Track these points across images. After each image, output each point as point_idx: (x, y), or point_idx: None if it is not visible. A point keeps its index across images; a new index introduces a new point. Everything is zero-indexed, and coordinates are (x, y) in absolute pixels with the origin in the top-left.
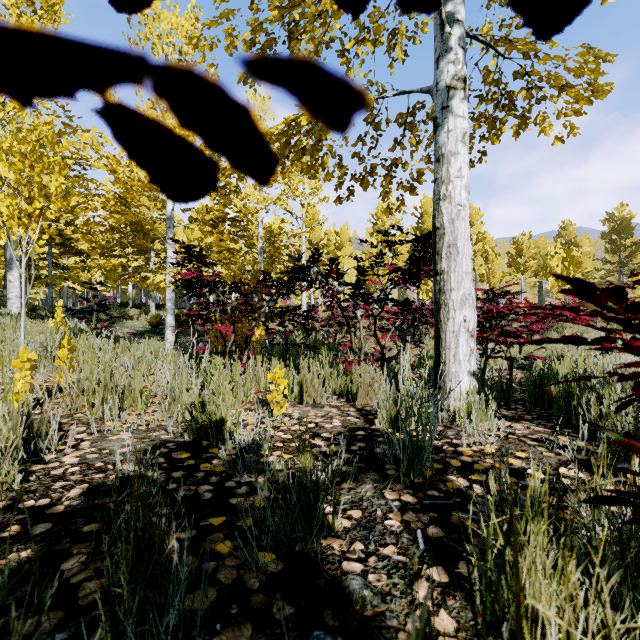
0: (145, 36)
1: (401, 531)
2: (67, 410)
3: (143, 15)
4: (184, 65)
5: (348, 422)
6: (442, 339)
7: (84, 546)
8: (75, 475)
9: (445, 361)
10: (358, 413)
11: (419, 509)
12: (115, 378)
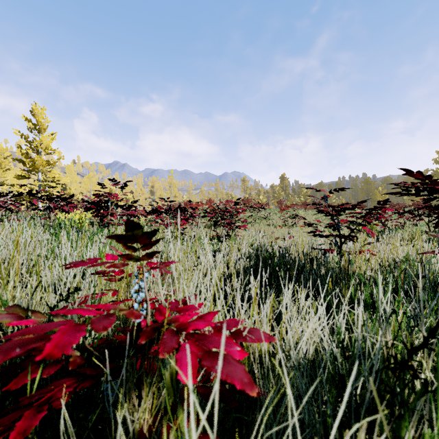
0: None
1: None
2: None
3: None
4: None
5: None
6: None
7: None
8: None
9: None
10: None
11: None
12: None
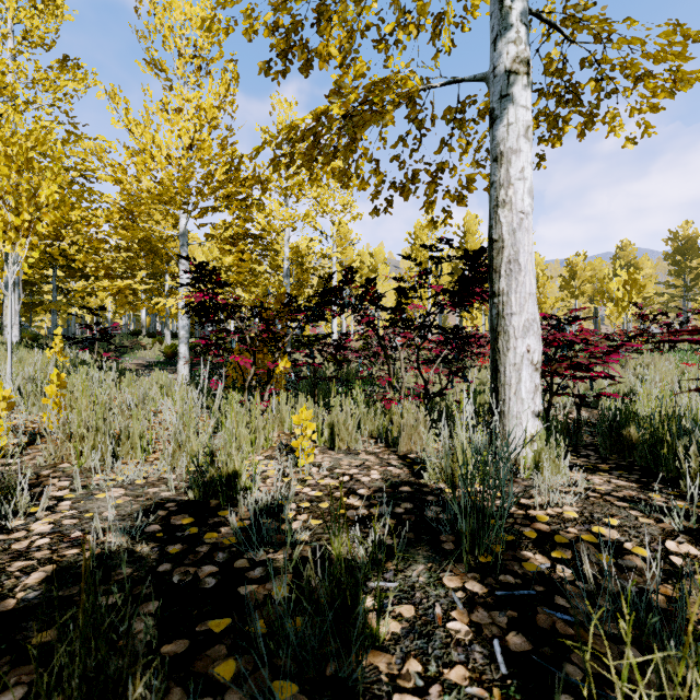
0: (155, 28)
1: (471, 641)
2: (50, 459)
3: (152, 4)
4: (199, 61)
5: (389, 474)
6: (501, 373)
7: (27, 670)
8: (41, 551)
9: (504, 399)
10: (400, 462)
11: (491, 604)
12: (108, 420)
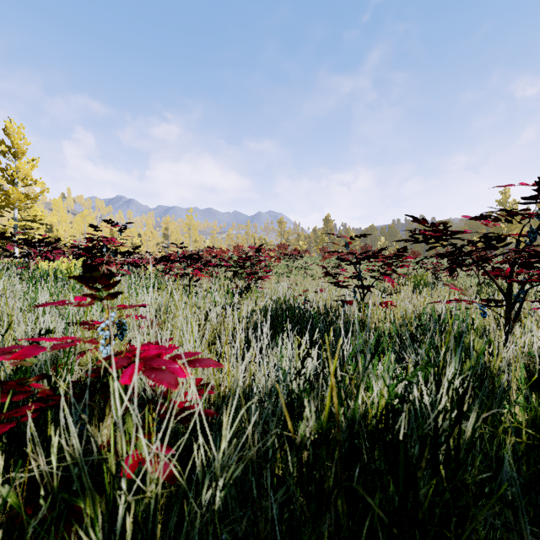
0: None
1: None
2: None
3: None
4: None
5: None
6: None
7: None
8: None
9: None
10: None
11: None
12: None
